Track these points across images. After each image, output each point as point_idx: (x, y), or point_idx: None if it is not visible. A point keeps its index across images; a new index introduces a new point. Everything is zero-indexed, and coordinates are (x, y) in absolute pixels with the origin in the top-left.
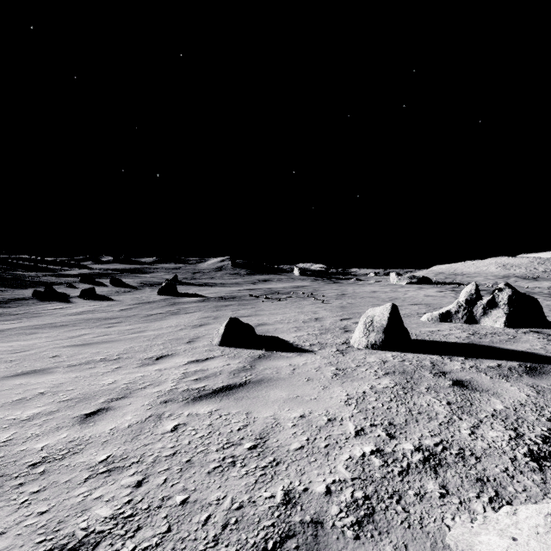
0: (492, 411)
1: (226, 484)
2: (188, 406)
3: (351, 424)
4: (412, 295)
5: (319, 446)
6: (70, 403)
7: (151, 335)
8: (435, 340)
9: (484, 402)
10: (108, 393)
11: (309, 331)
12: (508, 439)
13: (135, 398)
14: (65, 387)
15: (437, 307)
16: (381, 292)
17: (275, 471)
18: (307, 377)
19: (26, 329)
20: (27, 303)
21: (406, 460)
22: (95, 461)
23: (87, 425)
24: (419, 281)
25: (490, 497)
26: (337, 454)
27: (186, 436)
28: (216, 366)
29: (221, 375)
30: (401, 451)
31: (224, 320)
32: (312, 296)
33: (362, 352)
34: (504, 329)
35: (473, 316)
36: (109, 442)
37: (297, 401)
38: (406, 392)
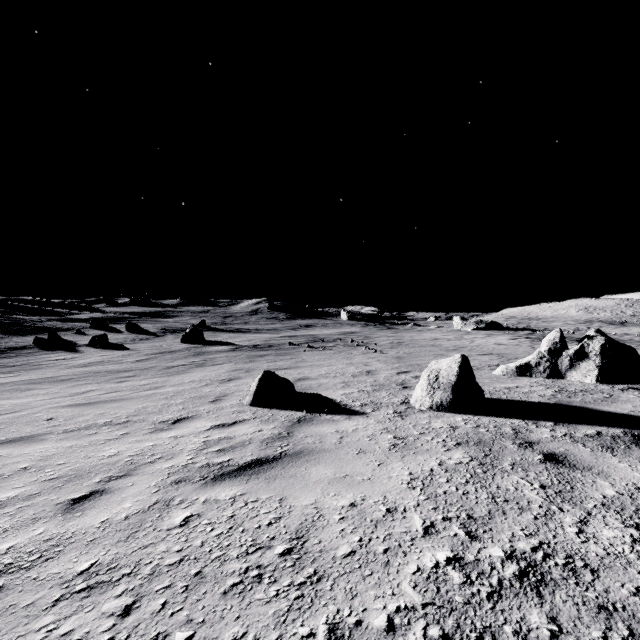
0: (601, 499)
1: (248, 612)
2: (205, 489)
3: (418, 518)
4: (481, 343)
5: (376, 551)
6: (56, 483)
7: (170, 392)
8: (514, 399)
9: (588, 485)
10: (108, 468)
11: (360, 387)
12: (630, 541)
13: (140, 476)
14: (54, 461)
15: (512, 358)
16: (444, 339)
17: (315, 591)
18: (358, 448)
19: (21, 384)
20: (26, 353)
21: (496, 574)
22: (74, 571)
23: (72, 516)
24: (488, 327)
25: (623, 638)
26: (400, 563)
27: (199, 534)
28: (245, 432)
29: (251, 445)
30: (488, 560)
31: (258, 374)
32: (363, 344)
33: (426, 415)
34: (596, 385)
35: (557, 369)
36: (97, 541)
37: (346, 483)
38: (486, 470)
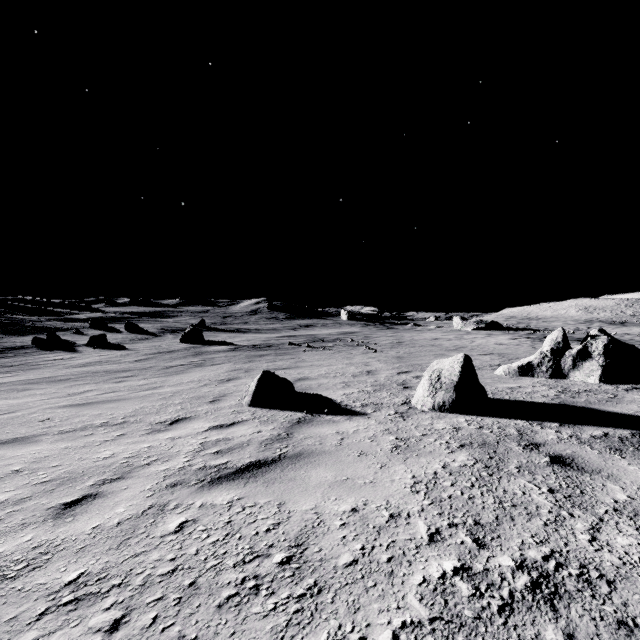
0: (612, 504)
1: (244, 628)
2: (201, 493)
3: (422, 524)
4: (481, 343)
5: (380, 560)
6: (49, 486)
7: (168, 392)
8: (517, 400)
9: (598, 489)
10: (102, 471)
11: (360, 387)
12: None
13: (135, 479)
14: (48, 463)
15: (513, 358)
16: (444, 339)
17: (316, 604)
18: (360, 450)
19: (19, 384)
20: (25, 352)
21: (507, 585)
22: (61, 582)
23: (63, 521)
24: (488, 327)
25: None
26: (405, 573)
27: (194, 541)
28: (244, 433)
29: (249, 447)
30: (497, 570)
31: (257, 374)
32: (363, 344)
33: (428, 415)
34: (599, 385)
35: (560, 369)
36: (87, 549)
37: (347, 486)
38: (491, 473)
